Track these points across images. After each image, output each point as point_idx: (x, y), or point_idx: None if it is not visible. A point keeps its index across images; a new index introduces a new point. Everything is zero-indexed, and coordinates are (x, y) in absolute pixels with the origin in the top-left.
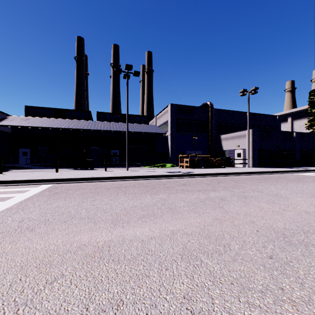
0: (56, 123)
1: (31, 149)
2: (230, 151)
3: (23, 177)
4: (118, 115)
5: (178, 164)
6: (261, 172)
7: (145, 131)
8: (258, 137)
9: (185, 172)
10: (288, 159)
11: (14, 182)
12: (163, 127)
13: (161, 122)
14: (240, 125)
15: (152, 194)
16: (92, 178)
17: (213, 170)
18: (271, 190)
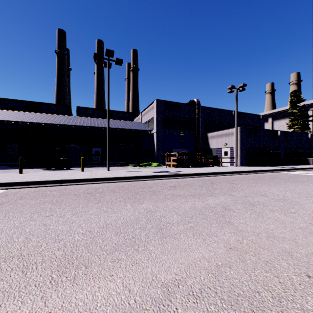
0: (27, 117)
1: None
2: (217, 149)
3: None
4: (100, 111)
5: (165, 163)
6: (252, 171)
7: (130, 128)
8: (246, 135)
9: (173, 172)
10: (274, 157)
11: None
12: (148, 124)
13: (147, 119)
14: (226, 124)
15: (134, 202)
16: (61, 180)
17: (202, 169)
18: (275, 193)
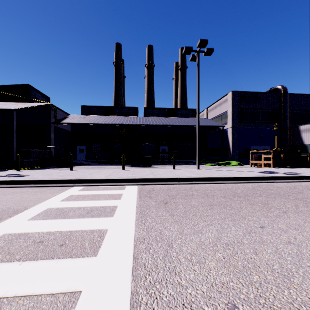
0: (110, 119)
1: (86, 146)
2: None
3: (98, 175)
4: (165, 110)
5: (241, 162)
6: None
7: (201, 124)
8: None
9: (287, 173)
10: None
11: (93, 182)
12: (217, 120)
13: (215, 114)
14: None
15: None
16: (177, 178)
17: None
18: None
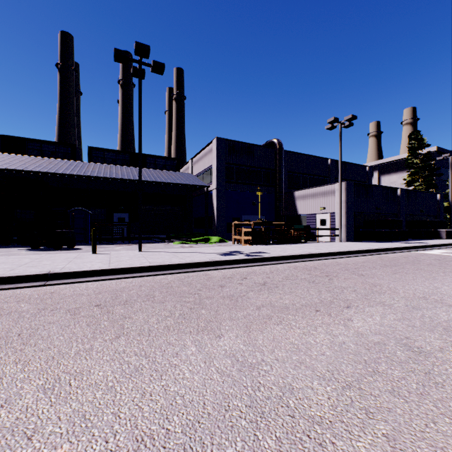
0: (0, 160)
1: None
2: (310, 216)
3: None
4: (127, 155)
5: (230, 237)
6: (372, 250)
7: (175, 182)
8: (354, 195)
9: (251, 253)
10: (394, 228)
11: None
12: (203, 177)
13: (201, 168)
14: (319, 178)
15: (200, 331)
16: (47, 275)
17: (294, 247)
18: None
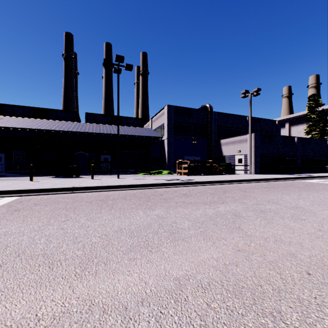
0: (36, 124)
1: (5, 154)
2: (231, 156)
3: None
4: (109, 117)
5: (176, 171)
6: (266, 179)
7: (140, 135)
8: (260, 142)
9: (185, 180)
10: (290, 165)
11: None
12: (159, 131)
13: (157, 125)
14: (240, 130)
15: (146, 209)
16: (72, 188)
17: (215, 177)
18: (288, 201)
